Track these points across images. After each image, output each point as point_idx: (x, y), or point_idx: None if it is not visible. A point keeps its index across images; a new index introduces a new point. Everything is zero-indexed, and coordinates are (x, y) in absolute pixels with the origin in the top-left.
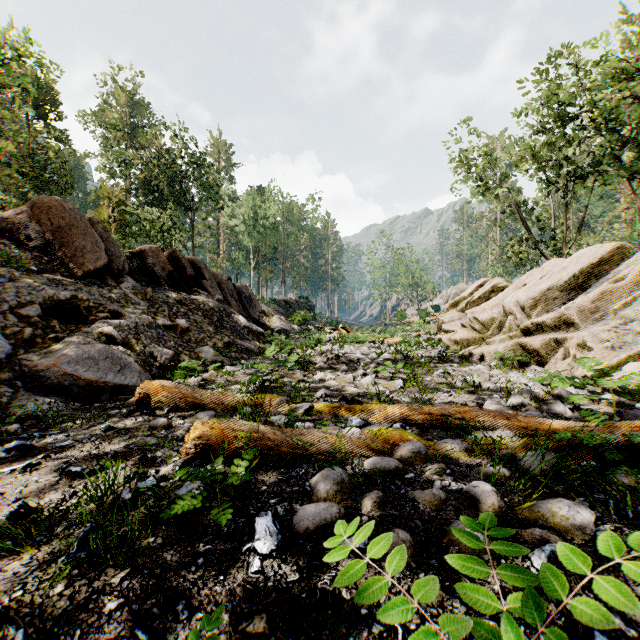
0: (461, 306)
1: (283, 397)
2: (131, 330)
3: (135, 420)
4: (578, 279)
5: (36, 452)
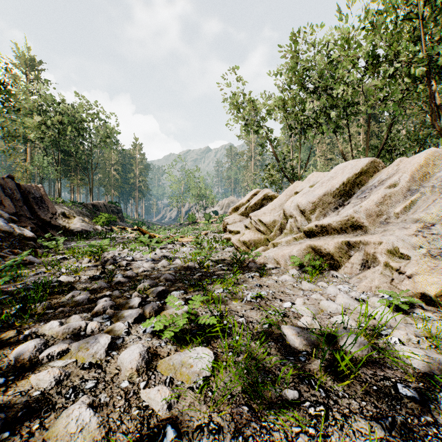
0: (241, 210)
1: None
2: None
3: None
4: (346, 186)
5: None
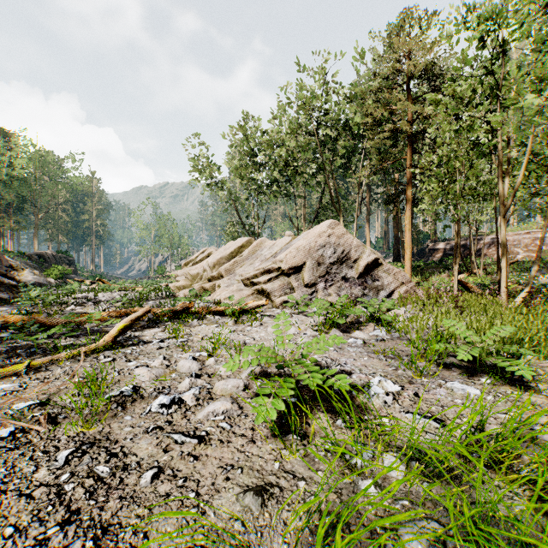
0: (190, 265)
1: (45, 314)
2: None
3: None
4: (233, 254)
5: None
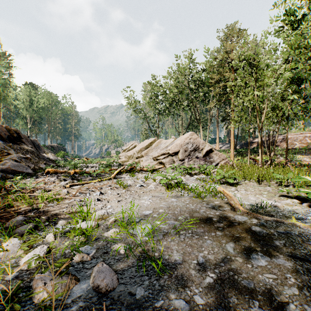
0: (126, 151)
1: None
2: (19, 158)
3: (49, 175)
4: (147, 146)
5: (39, 178)
